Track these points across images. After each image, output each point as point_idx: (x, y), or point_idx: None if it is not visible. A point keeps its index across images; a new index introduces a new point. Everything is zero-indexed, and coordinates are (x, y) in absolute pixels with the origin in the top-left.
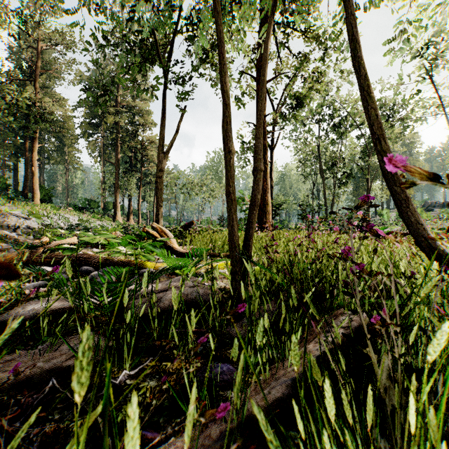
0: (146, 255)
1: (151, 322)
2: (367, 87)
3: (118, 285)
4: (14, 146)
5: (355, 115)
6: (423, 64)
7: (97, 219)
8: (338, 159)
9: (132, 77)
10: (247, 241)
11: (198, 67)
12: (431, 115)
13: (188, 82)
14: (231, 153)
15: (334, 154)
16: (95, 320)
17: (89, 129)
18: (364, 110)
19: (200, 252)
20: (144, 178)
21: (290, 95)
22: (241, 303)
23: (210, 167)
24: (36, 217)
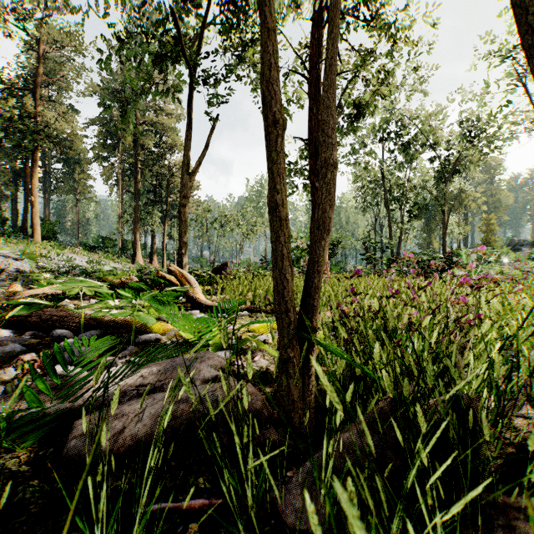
0: (143, 314)
1: (92, 498)
2: (533, 9)
3: (75, 376)
4: (12, 172)
5: (428, 132)
6: (514, 67)
7: (111, 261)
8: (407, 187)
9: (146, 73)
10: (309, 298)
11: (234, 66)
12: (524, 131)
13: (220, 81)
14: (279, 127)
15: (402, 181)
16: (4, 459)
17: (104, 151)
18: (525, 55)
19: (232, 307)
20: (171, 211)
21: (349, 104)
22: (299, 419)
23: (251, 197)
24: (31, 258)
